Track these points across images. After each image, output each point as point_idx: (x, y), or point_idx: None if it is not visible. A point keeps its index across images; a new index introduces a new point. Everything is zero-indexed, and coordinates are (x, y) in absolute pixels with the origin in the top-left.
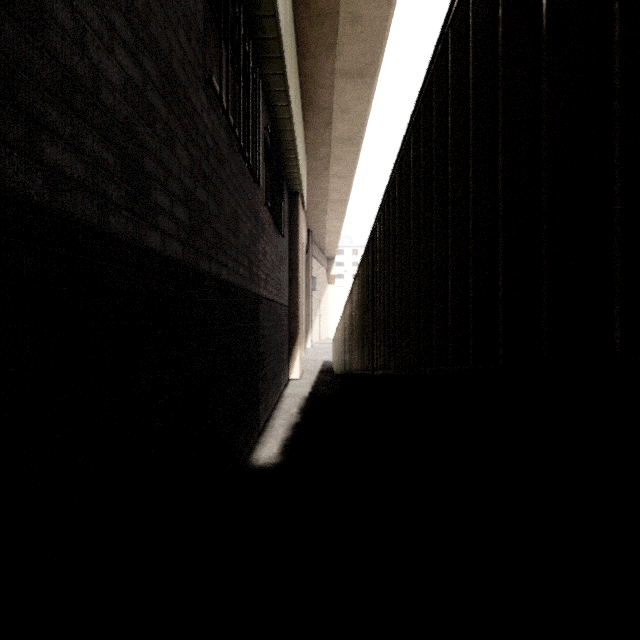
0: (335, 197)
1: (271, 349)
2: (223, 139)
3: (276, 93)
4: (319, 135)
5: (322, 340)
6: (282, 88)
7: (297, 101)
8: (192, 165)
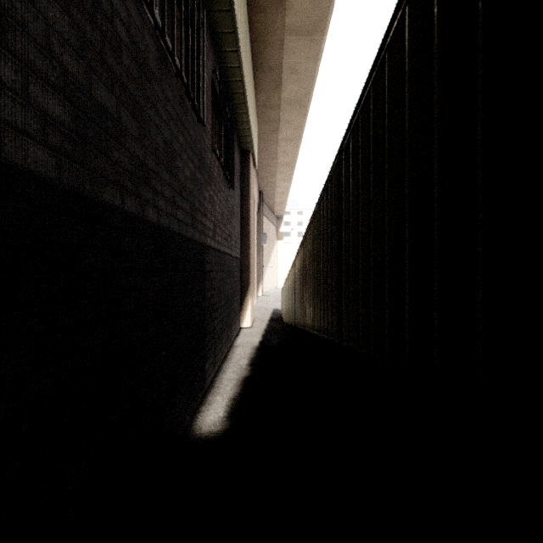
0: (284, 160)
1: (221, 301)
2: (149, 46)
3: (224, 35)
4: (269, 97)
5: (272, 289)
6: (230, 29)
7: (247, 56)
8: (83, 45)
